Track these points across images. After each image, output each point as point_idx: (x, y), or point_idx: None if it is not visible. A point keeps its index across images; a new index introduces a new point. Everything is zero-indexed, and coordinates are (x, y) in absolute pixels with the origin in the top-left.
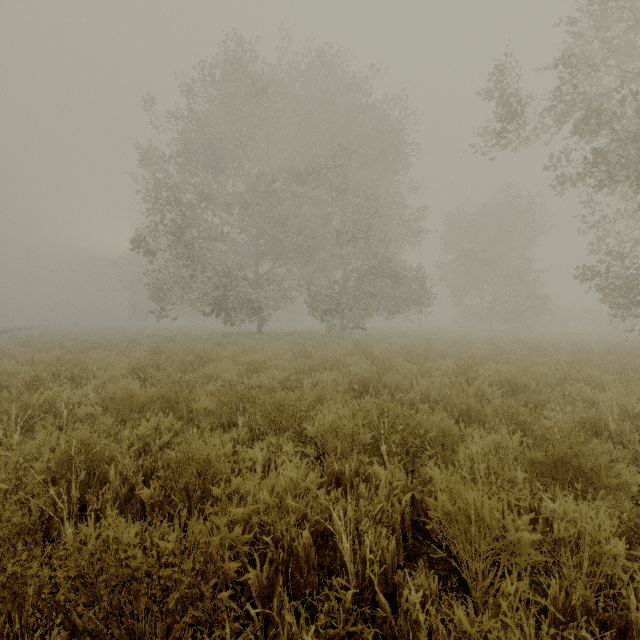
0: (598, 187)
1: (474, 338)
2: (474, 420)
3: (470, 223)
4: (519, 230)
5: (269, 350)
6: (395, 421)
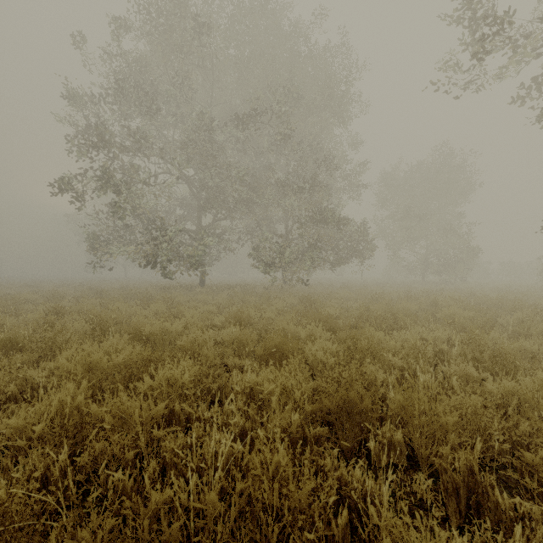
0: None
1: (423, 291)
2: None
3: (405, 180)
4: (453, 186)
5: (200, 309)
6: None
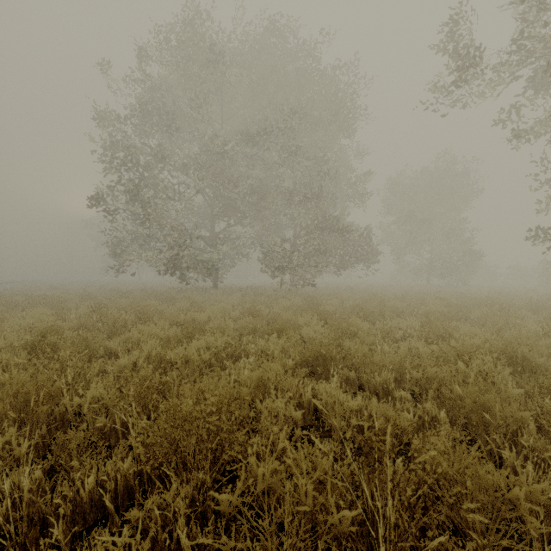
0: (550, 141)
1: (420, 293)
2: (493, 428)
3: (410, 187)
4: (455, 193)
5: (218, 306)
6: (395, 472)
